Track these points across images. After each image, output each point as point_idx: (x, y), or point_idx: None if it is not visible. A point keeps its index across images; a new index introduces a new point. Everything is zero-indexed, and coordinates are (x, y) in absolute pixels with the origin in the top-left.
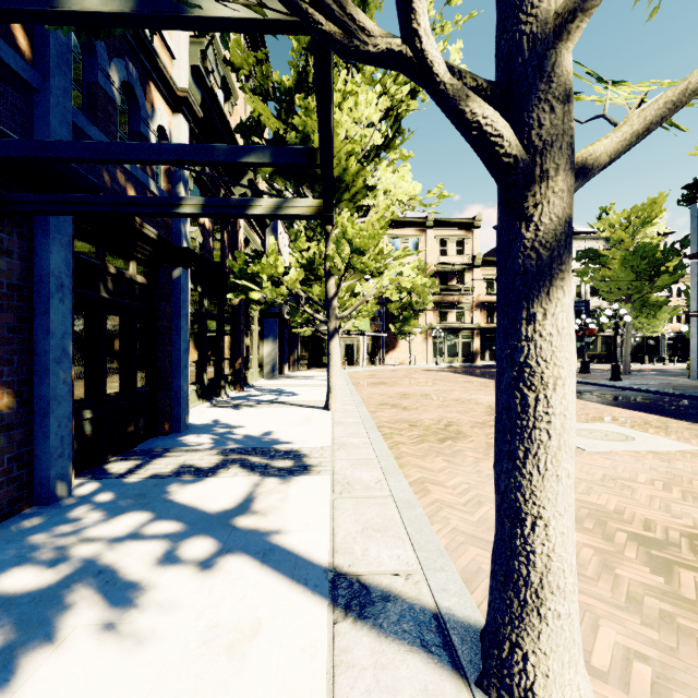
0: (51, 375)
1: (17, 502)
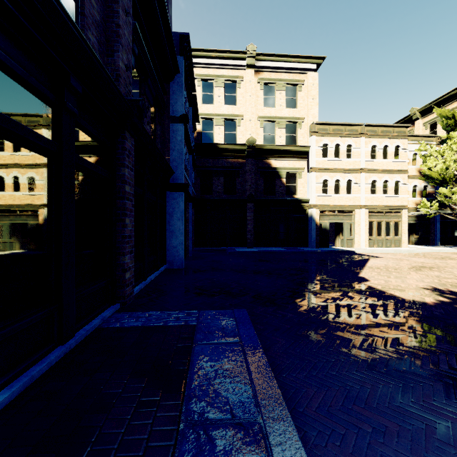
0: (436, 231)
1: (433, 244)
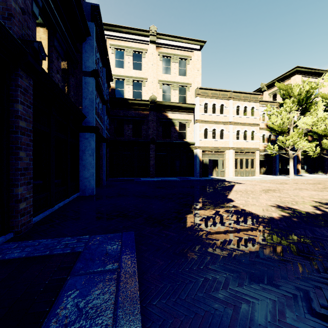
0: (276, 165)
1: (274, 174)
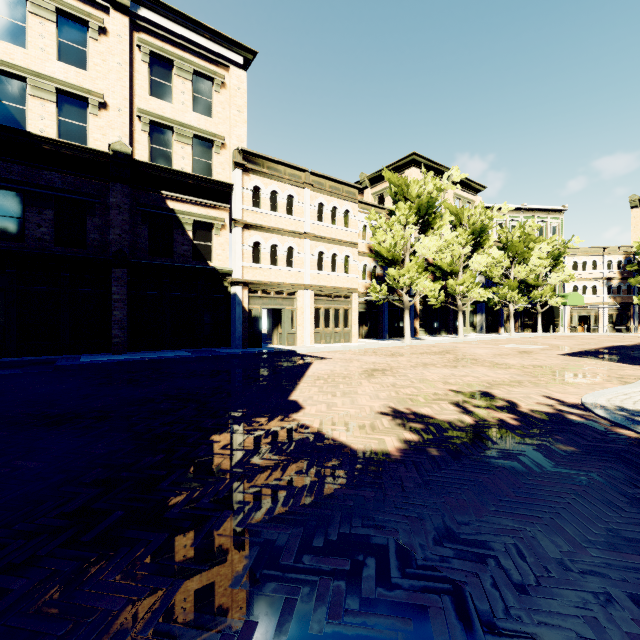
0: (385, 322)
1: (382, 337)
